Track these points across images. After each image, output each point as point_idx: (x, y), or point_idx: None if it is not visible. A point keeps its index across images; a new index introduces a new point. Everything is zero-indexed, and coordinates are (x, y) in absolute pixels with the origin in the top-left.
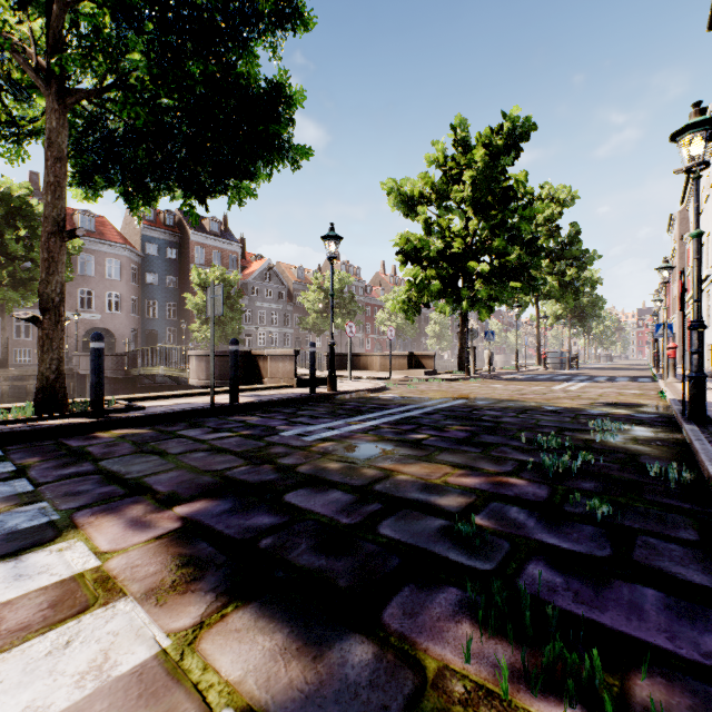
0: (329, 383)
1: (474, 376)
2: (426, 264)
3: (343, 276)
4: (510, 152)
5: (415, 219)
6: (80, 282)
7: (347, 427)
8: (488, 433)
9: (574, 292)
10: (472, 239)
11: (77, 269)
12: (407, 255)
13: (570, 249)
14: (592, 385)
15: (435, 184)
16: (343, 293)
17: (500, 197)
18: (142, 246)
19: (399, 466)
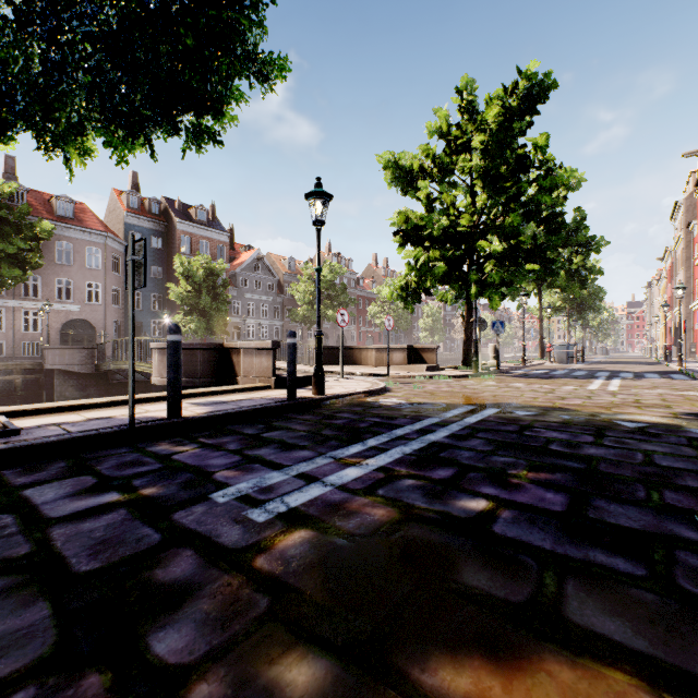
0: (315, 384)
1: (483, 372)
2: (429, 244)
3: (334, 266)
4: (524, 117)
5: (414, 197)
6: (57, 271)
7: (337, 474)
8: (599, 492)
9: (581, 280)
10: (479, 218)
11: (54, 258)
12: (406, 235)
13: (576, 235)
14: (630, 384)
15: (437, 156)
16: (334, 284)
17: (514, 167)
18: (126, 234)
19: (492, 685)
